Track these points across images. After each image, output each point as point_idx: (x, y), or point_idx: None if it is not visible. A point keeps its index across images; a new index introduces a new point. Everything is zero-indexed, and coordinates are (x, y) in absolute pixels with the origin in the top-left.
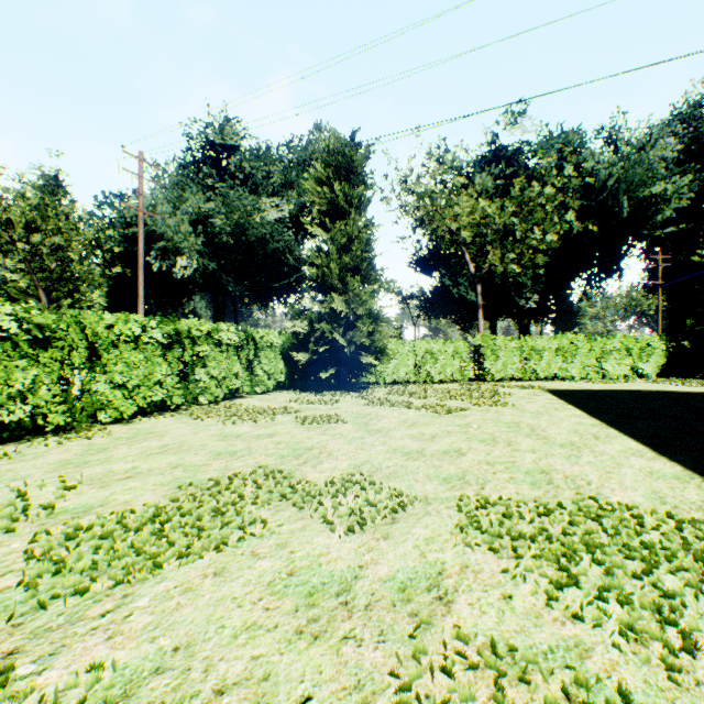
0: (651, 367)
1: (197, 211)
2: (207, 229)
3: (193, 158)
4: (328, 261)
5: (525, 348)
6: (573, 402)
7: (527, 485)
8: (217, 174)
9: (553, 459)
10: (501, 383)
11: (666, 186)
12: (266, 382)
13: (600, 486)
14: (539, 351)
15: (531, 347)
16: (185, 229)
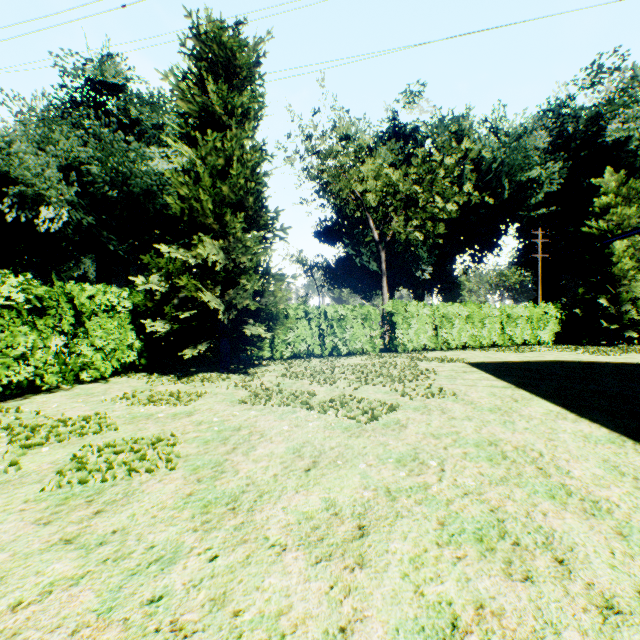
0: (548, 335)
1: (68, 155)
2: (83, 178)
3: (70, 99)
4: (197, 189)
5: (437, 315)
6: (519, 383)
7: None
8: (96, 116)
9: None
10: (413, 354)
11: (540, 171)
12: (99, 364)
13: None
14: (451, 318)
15: (443, 314)
16: (52, 174)
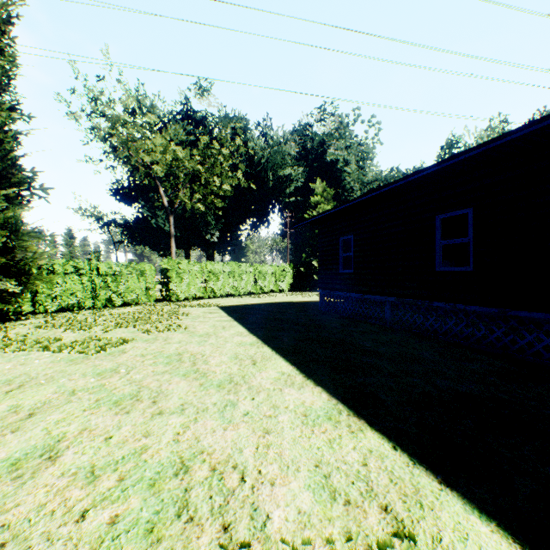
0: (286, 285)
1: None
2: None
3: None
4: None
5: (206, 271)
6: (239, 317)
7: (135, 545)
8: None
9: (205, 420)
10: (185, 302)
11: (291, 171)
12: None
13: (257, 481)
14: (217, 274)
15: (211, 270)
16: None
